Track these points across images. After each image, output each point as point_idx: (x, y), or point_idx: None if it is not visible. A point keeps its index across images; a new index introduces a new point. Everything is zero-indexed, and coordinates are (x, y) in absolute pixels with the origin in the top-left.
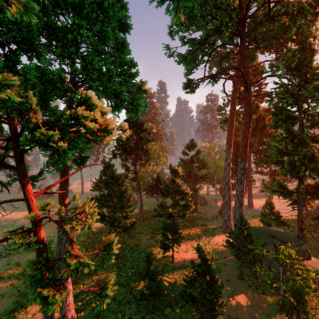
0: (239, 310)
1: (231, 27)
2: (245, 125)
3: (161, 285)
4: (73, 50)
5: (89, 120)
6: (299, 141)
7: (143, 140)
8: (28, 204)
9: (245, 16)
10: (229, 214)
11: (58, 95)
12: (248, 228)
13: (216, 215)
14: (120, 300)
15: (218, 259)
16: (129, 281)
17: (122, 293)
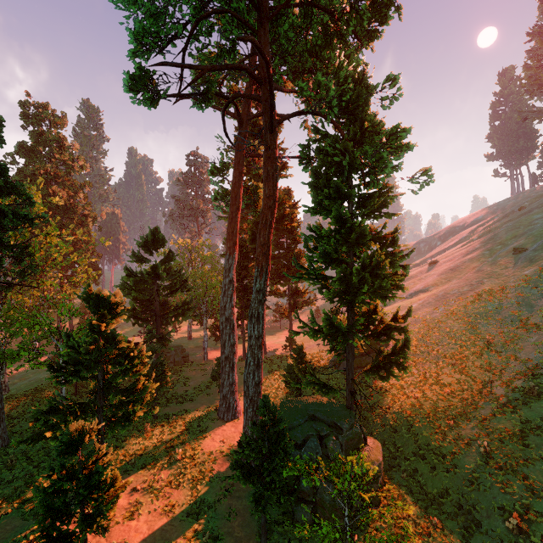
0: None
1: None
2: (267, 201)
3: None
4: None
5: None
6: (357, 238)
7: (4, 217)
8: None
9: None
10: (232, 381)
11: None
12: (280, 424)
13: (206, 382)
14: None
15: (214, 504)
16: None
17: None
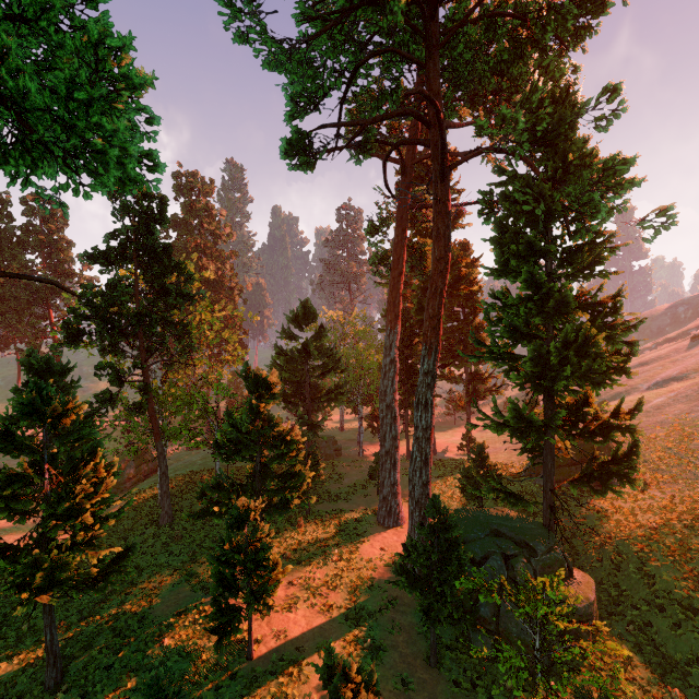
0: None
1: None
2: (436, 265)
3: None
4: None
5: None
6: (557, 307)
7: (170, 296)
8: None
9: None
10: (394, 481)
11: None
12: (453, 529)
13: (362, 481)
14: None
15: (375, 614)
16: None
17: None
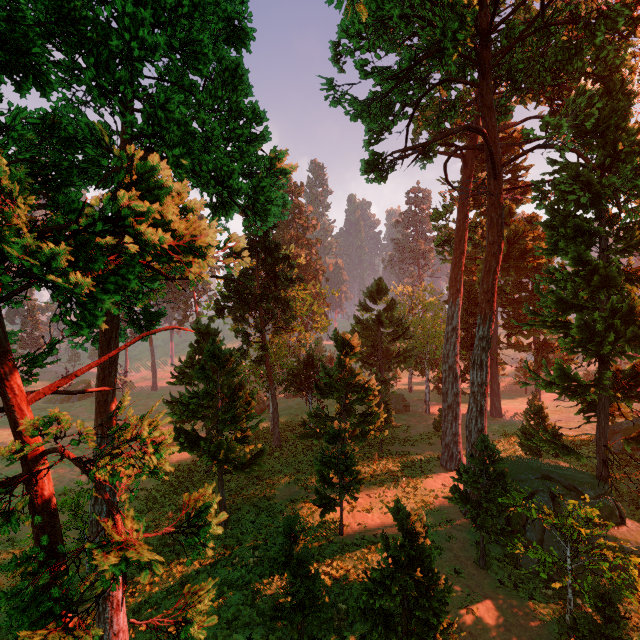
0: (483, 637)
1: (464, 41)
2: (490, 248)
3: (317, 587)
4: (123, 76)
5: (152, 225)
6: (603, 281)
7: (279, 280)
8: (12, 420)
9: (491, 22)
10: (455, 431)
11: (90, 177)
12: (499, 462)
13: (427, 433)
14: (230, 619)
15: (435, 526)
16: (249, 578)
17: (234, 604)
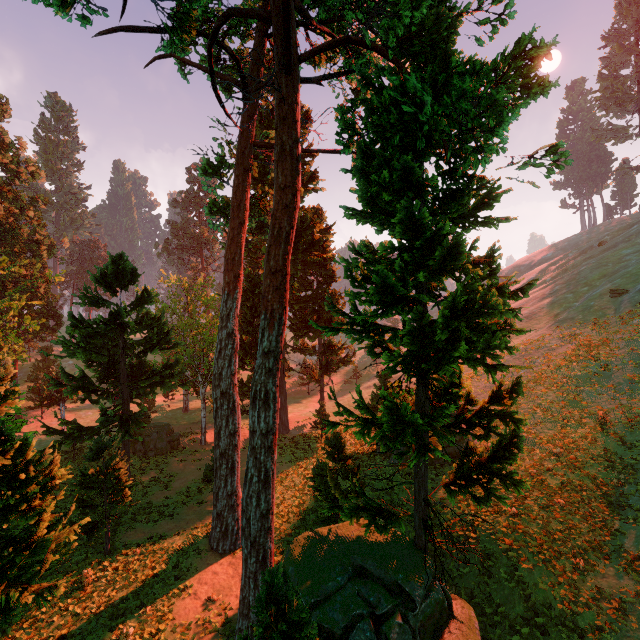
0: None
1: None
2: (280, 196)
3: None
4: None
5: None
6: (443, 259)
7: None
8: None
9: None
10: (232, 490)
11: None
12: (301, 632)
13: (198, 482)
14: None
15: None
16: None
17: None
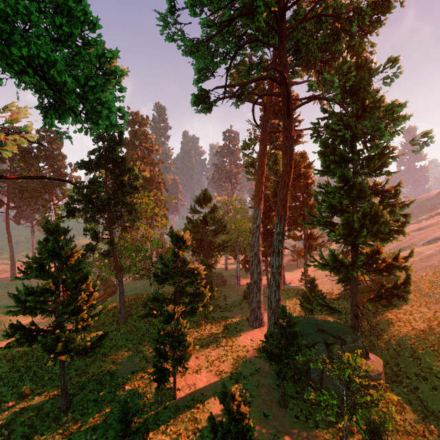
0: None
1: (271, 3)
2: (285, 168)
3: None
4: None
5: None
6: (358, 193)
7: (125, 188)
8: None
9: (287, 0)
10: (259, 299)
11: None
12: (294, 326)
13: (239, 300)
14: None
15: (247, 377)
16: None
17: None
